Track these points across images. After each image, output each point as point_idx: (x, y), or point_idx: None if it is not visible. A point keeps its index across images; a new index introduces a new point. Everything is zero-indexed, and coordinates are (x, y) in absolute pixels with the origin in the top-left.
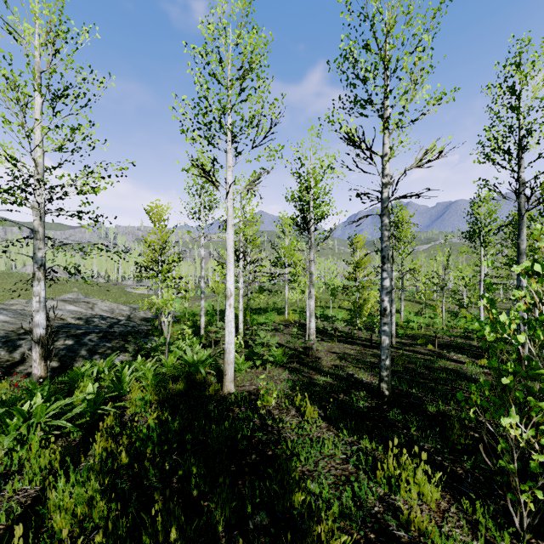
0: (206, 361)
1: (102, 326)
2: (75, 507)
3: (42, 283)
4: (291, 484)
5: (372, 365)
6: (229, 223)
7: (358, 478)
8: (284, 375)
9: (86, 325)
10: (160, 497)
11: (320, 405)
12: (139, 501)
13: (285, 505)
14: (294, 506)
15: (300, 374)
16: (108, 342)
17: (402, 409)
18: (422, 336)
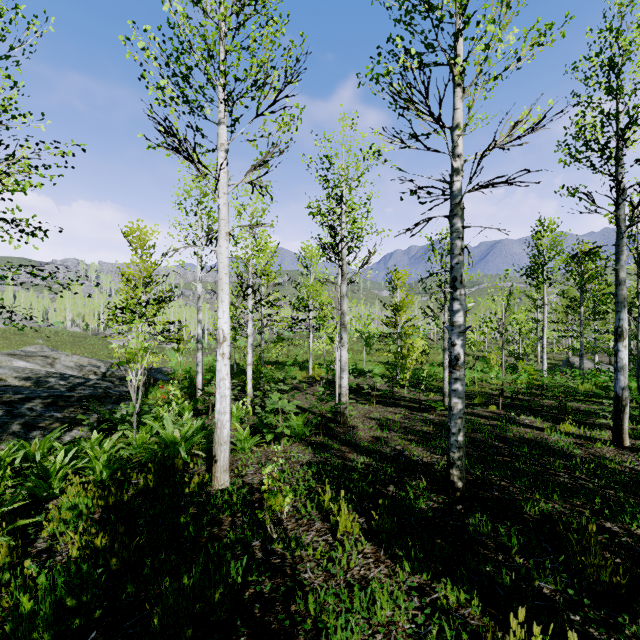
0: (192, 438)
1: (59, 389)
2: None
3: None
4: None
5: (426, 436)
6: (221, 229)
7: None
8: (305, 455)
9: (32, 388)
10: None
11: (361, 508)
12: None
13: None
14: None
15: (328, 453)
16: (58, 412)
17: (486, 510)
18: (478, 393)
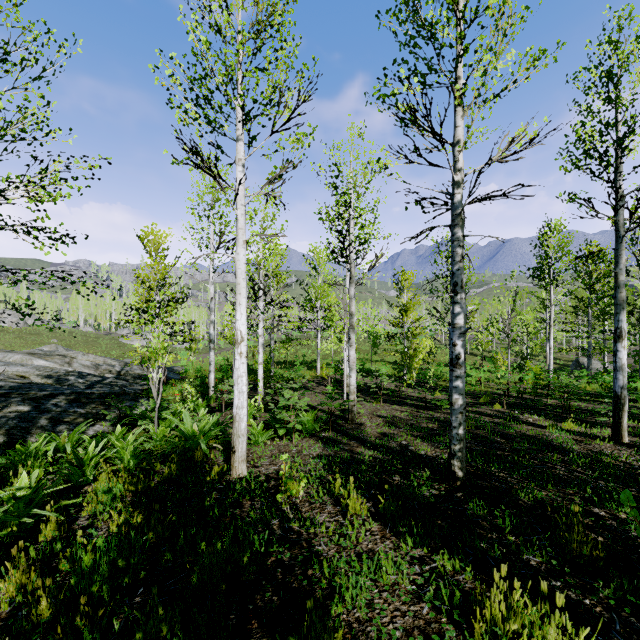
0: (209, 432)
1: (79, 386)
2: None
3: None
4: None
5: (431, 433)
6: (239, 238)
7: (444, 639)
8: (316, 448)
9: (54, 385)
10: None
11: (368, 495)
12: None
13: None
14: None
15: (338, 447)
16: (81, 408)
17: (484, 497)
18: (484, 393)
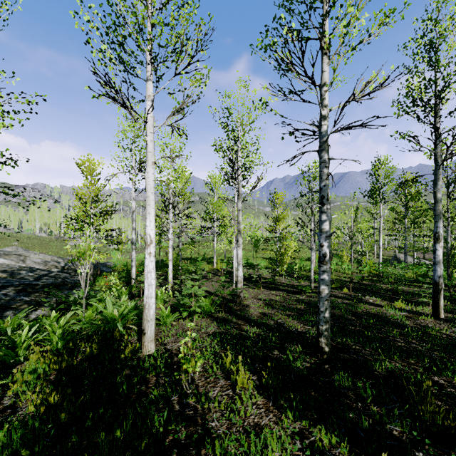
0: (127, 315)
1: (28, 279)
2: None
3: None
4: None
5: (299, 312)
6: (148, 160)
7: None
8: (212, 327)
9: (7, 278)
10: None
11: (254, 368)
12: None
13: None
14: None
15: (229, 325)
16: (26, 296)
17: (346, 369)
18: (334, 280)
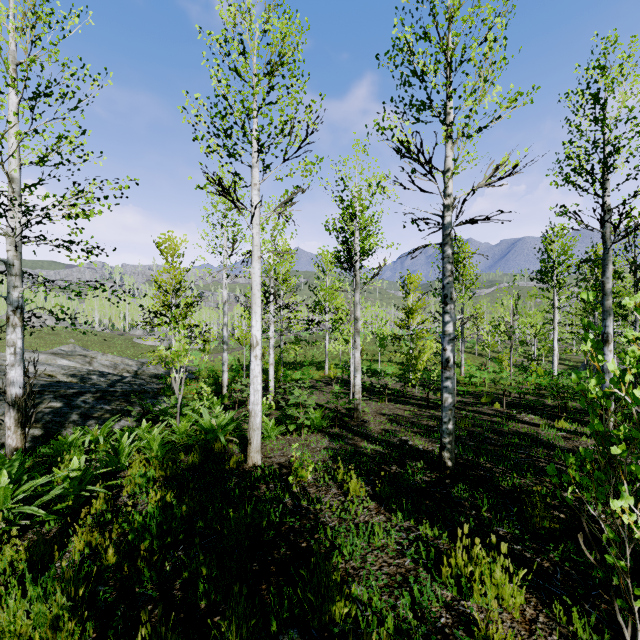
0: (227, 427)
1: (101, 385)
2: (34, 631)
3: (19, 330)
4: (330, 591)
5: (430, 430)
6: (254, 254)
7: (418, 579)
8: (323, 442)
9: (80, 384)
10: (155, 611)
11: (368, 480)
12: (127, 617)
13: (322, 619)
14: (335, 619)
15: (343, 441)
16: (107, 404)
17: (469, 483)
18: (487, 393)
